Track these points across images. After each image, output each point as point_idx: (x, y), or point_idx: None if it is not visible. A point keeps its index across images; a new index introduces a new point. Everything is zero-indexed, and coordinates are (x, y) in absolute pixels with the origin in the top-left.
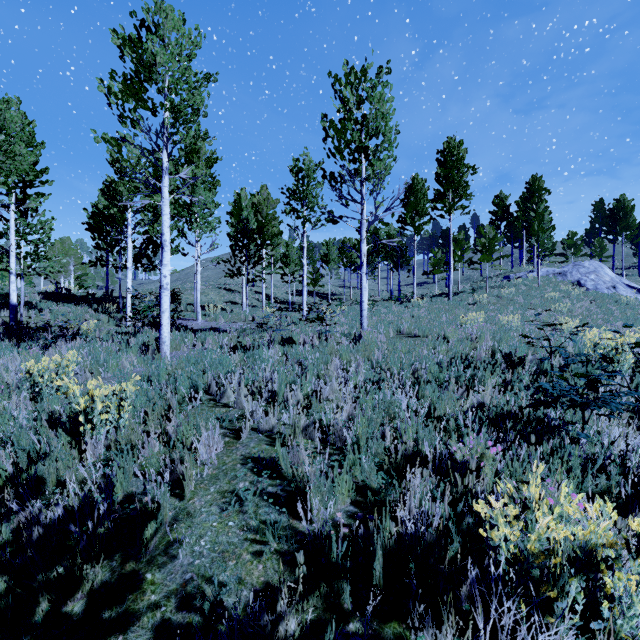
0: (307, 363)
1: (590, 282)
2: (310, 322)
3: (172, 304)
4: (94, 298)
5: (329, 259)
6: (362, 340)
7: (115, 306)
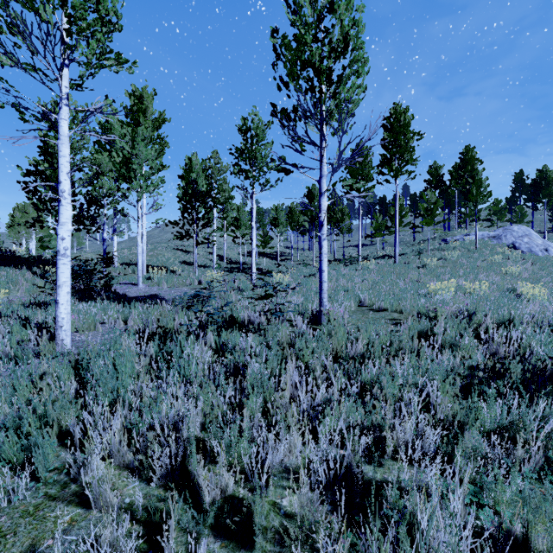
0: (247, 381)
1: (524, 245)
2: (256, 299)
3: (121, 266)
4: (41, 260)
5: (278, 223)
6: (324, 323)
7: (55, 269)
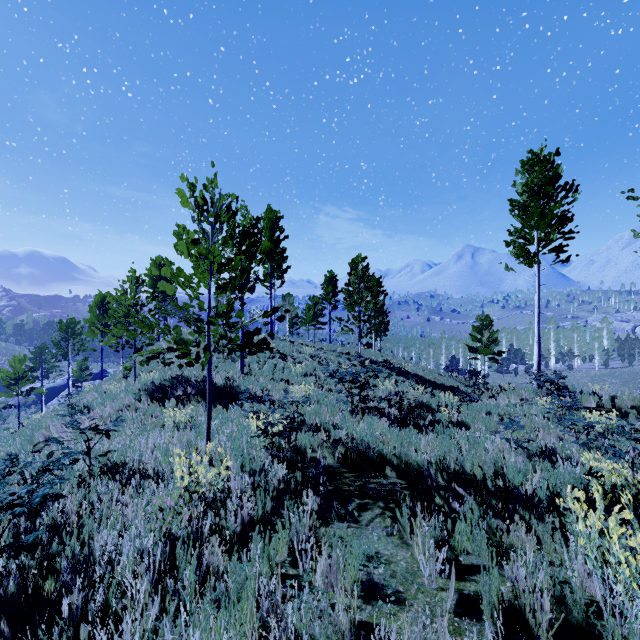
0: None
1: None
2: None
3: None
4: None
5: None
6: None
7: None
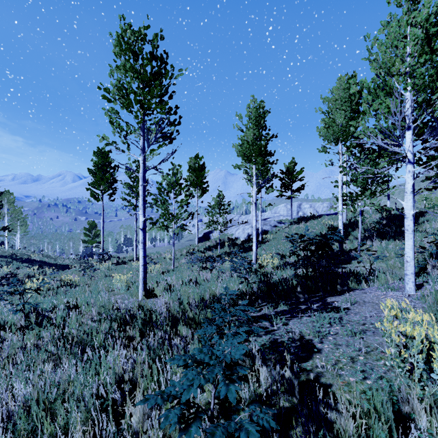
0: None
1: None
2: None
3: None
4: None
5: None
6: None
7: None
